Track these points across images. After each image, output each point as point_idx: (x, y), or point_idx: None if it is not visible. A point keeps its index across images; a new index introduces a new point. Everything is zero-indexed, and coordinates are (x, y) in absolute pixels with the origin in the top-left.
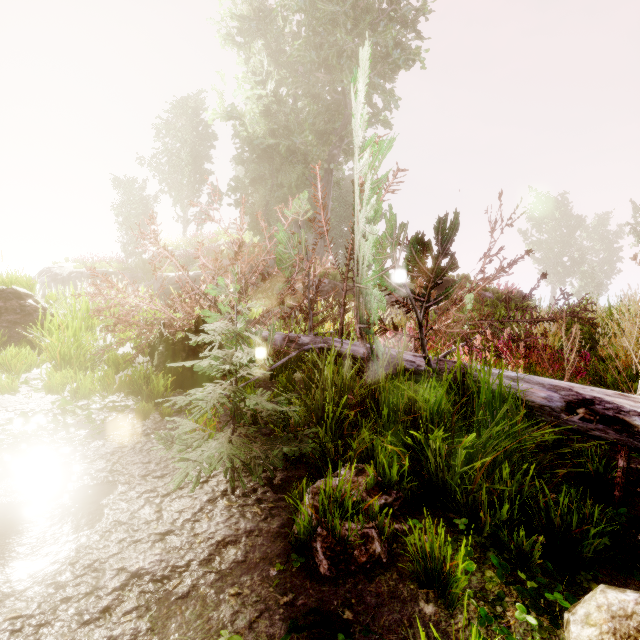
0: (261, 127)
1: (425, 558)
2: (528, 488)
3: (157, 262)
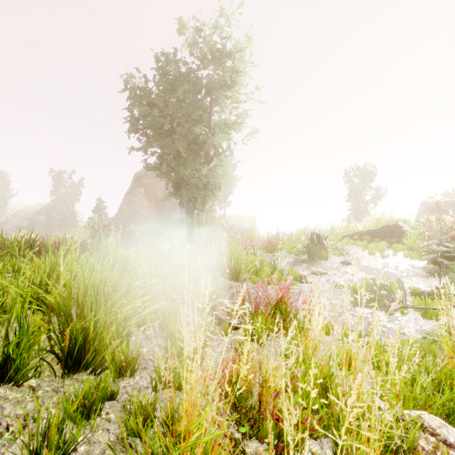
0: None
1: None
2: None
3: None
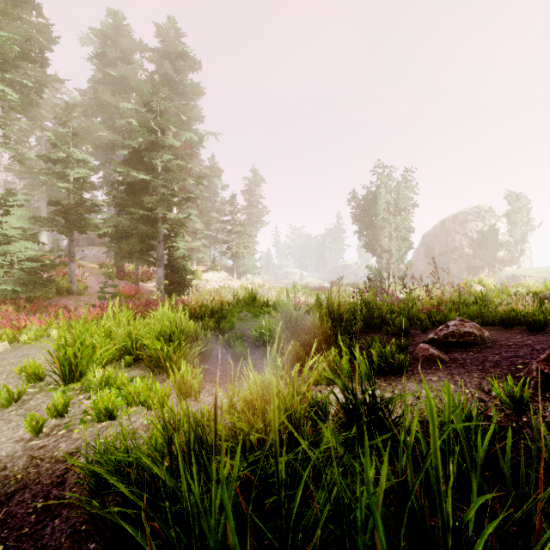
0: None
1: None
2: None
3: None
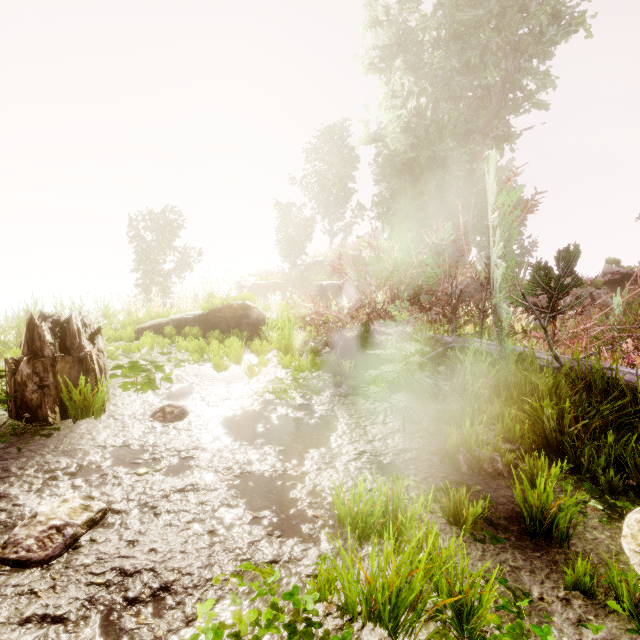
0: (401, 143)
1: (532, 472)
2: (631, 453)
3: (311, 272)
